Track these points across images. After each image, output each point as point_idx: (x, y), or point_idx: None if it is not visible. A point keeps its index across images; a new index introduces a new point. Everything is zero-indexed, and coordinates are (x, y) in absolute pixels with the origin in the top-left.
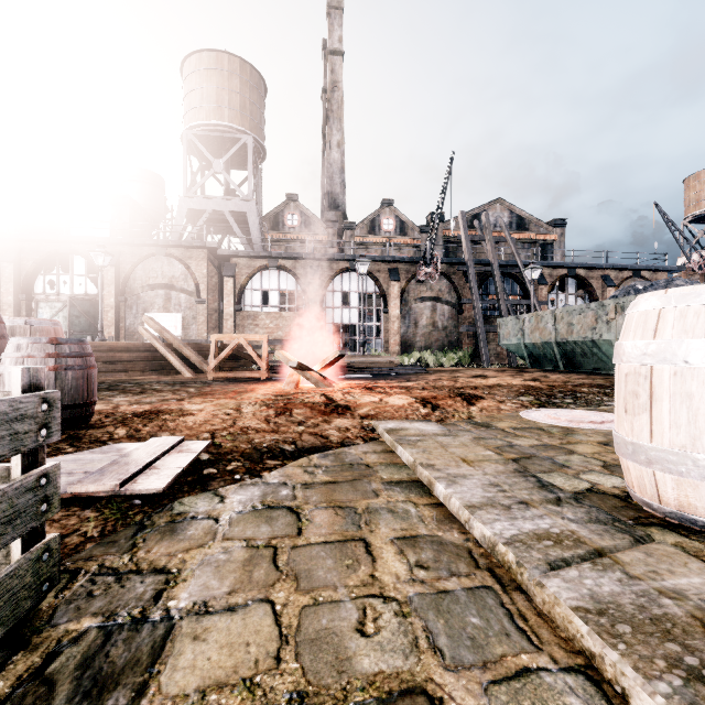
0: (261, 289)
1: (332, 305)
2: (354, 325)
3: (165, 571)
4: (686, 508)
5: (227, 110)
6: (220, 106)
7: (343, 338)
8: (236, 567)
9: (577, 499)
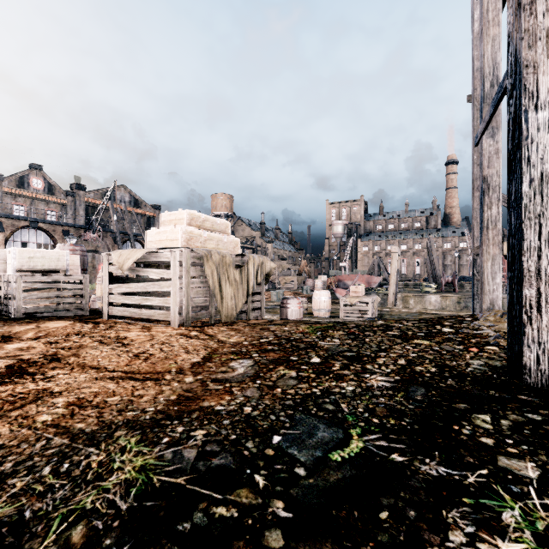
0: None
1: None
2: None
3: None
4: None
5: None
6: None
7: None
8: None
9: None
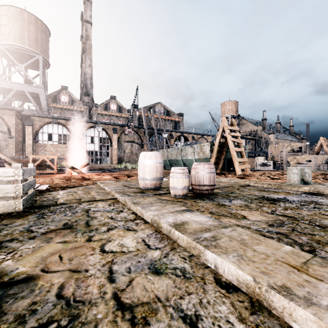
0: (48, 132)
1: (86, 142)
2: (97, 151)
3: (53, 196)
4: (143, 186)
5: (27, 40)
6: (23, 37)
7: (91, 157)
8: (66, 195)
9: (129, 186)
